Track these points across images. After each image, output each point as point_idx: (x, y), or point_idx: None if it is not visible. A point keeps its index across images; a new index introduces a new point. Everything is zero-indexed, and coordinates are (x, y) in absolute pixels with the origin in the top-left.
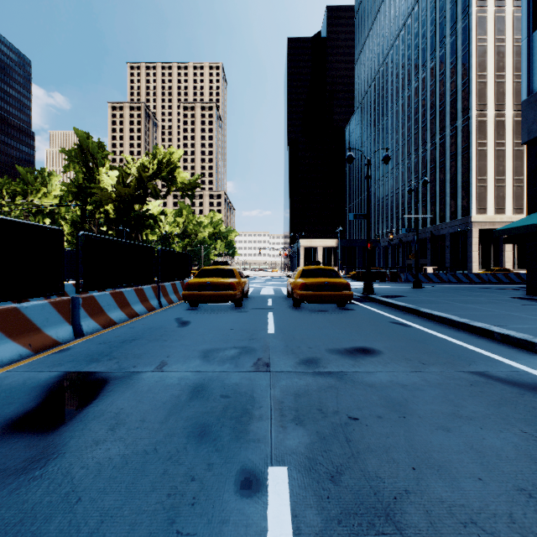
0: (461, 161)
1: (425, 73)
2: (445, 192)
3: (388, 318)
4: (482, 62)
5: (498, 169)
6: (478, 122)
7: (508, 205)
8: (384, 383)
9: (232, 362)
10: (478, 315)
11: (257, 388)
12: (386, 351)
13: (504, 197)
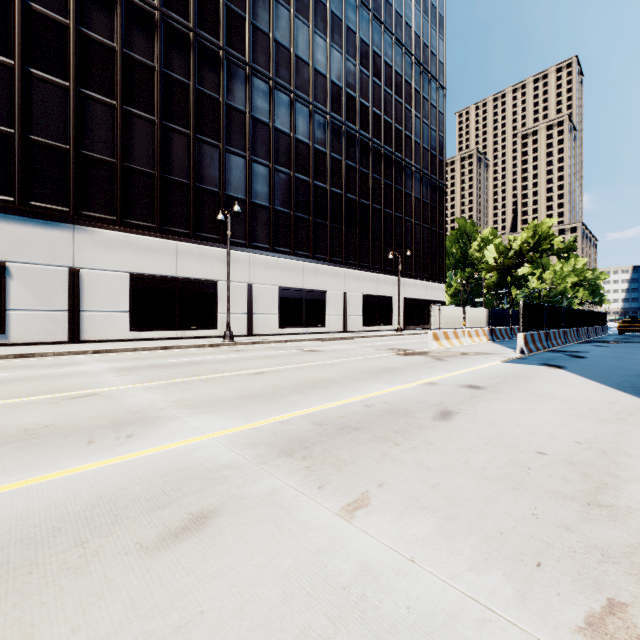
0: None
1: None
2: None
3: None
4: None
5: None
6: None
7: None
8: None
9: None
10: None
11: None
12: None
13: None
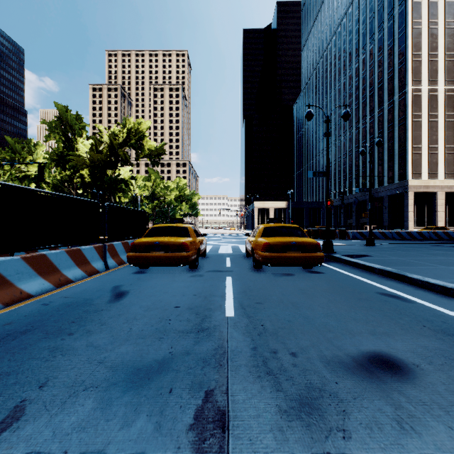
0: (398, 131)
1: (365, 55)
2: (384, 159)
3: (372, 286)
4: (417, 43)
5: (432, 138)
6: (414, 97)
7: (441, 171)
8: None
9: (153, 407)
10: None
11: None
12: (425, 364)
13: (437, 163)
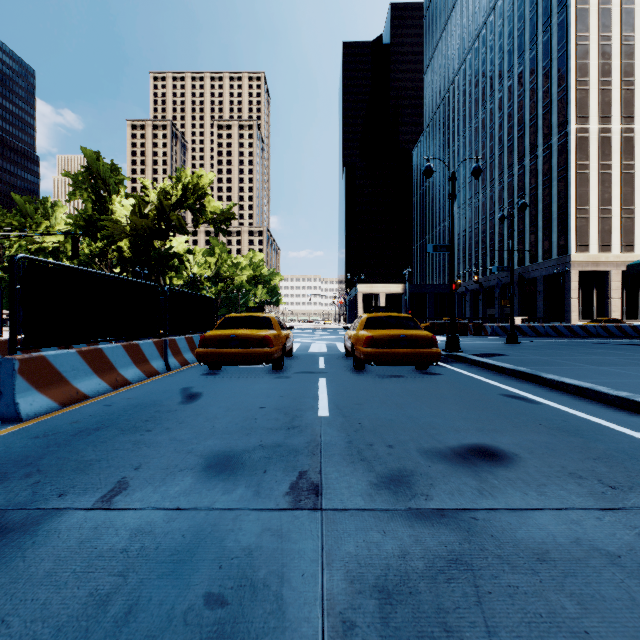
0: (556, 187)
1: (512, 80)
2: (537, 226)
3: (497, 388)
4: (583, 65)
5: (603, 197)
6: (578, 139)
7: (616, 242)
8: (567, 549)
9: (250, 481)
10: (635, 385)
11: (292, 568)
12: (525, 454)
13: (611, 231)
